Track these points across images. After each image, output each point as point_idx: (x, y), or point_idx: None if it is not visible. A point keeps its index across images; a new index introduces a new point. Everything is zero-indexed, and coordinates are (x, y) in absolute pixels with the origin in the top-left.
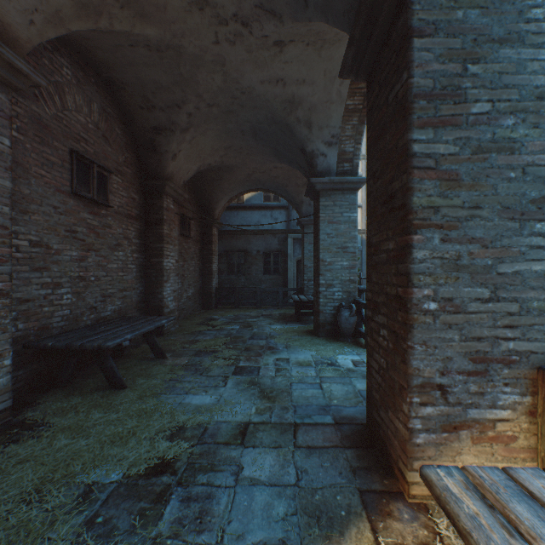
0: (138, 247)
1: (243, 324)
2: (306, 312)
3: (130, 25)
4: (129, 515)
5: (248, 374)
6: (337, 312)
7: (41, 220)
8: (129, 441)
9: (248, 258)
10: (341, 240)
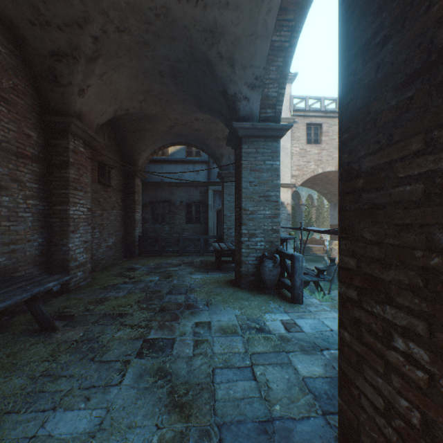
0: (35, 192)
1: (164, 274)
2: (227, 261)
3: None
4: None
5: (157, 354)
6: (260, 263)
7: None
8: None
9: (172, 208)
10: (263, 188)
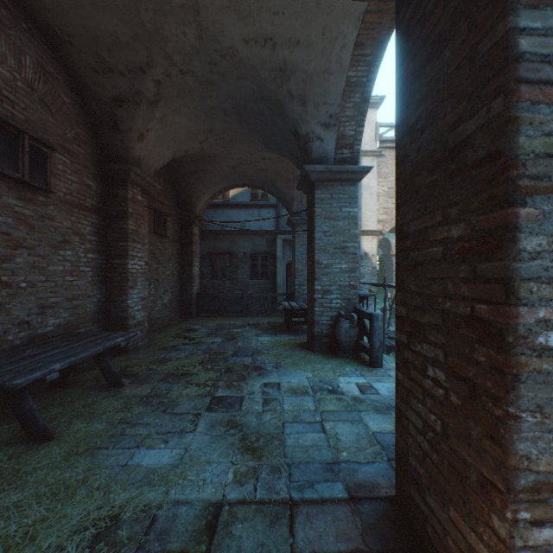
0: (95, 245)
1: (227, 335)
2: (298, 322)
3: None
4: None
5: (227, 409)
6: (335, 323)
7: None
8: None
9: (233, 261)
10: (339, 239)
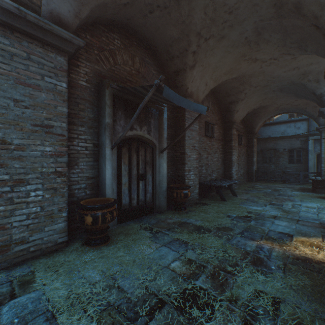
0: (221, 152)
1: (273, 189)
2: (320, 187)
3: (227, 78)
4: (241, 220)
5: (276, 205)
6: None
7: (199, 146)
8: (234, 211)
9: (276, 153)
10: None
